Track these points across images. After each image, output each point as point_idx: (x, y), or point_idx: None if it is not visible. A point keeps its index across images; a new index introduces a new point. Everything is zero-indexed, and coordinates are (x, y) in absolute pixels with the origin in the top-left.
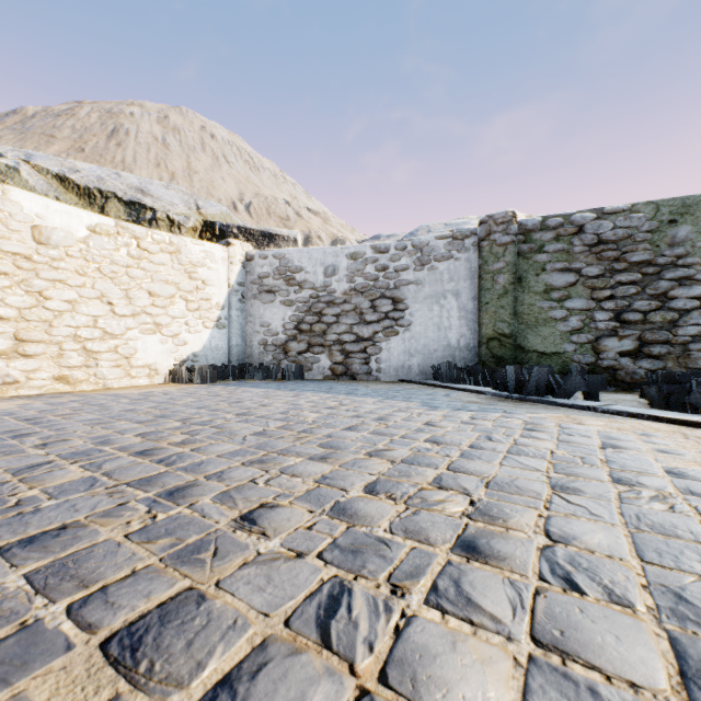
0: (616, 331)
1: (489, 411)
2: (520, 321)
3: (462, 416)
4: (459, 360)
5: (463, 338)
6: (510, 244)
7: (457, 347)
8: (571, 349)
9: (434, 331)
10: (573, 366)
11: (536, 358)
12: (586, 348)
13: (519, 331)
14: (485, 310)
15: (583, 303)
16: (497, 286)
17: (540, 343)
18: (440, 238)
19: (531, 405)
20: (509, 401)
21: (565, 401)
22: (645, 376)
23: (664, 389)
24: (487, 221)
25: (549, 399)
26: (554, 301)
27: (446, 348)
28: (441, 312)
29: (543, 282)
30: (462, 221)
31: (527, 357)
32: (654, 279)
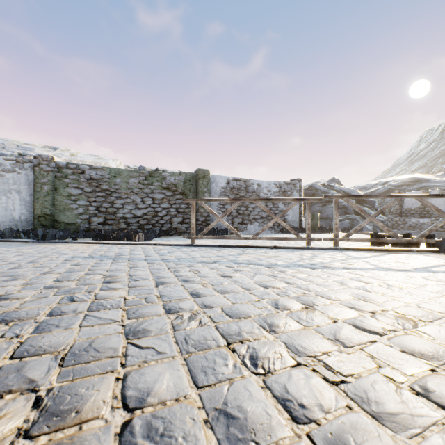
0: (97, 214)
1: (21, 246)
2: (57, 208)
3: (4, 248)
4: (21, 227)
5: (24, 216)
6: (51, 172)
7: (19, 220)
8: (80, 222)
9: (3, 211)
10: (79, 228)
11: (64, 225)
12: (86, 221)
13: (56, 213)
14: (37, 202)
15: (85, 203)
16: (44, 190)
17: (66, 219)
18: (8, 159)
19: (46, 243)
20: (38, 243)
21: (61, 241)
22: (95, 231)
23: (96, 234)
24: (39, 157)
25: (56, 241)
26: (73, 201)
27: (12, 221)
28: (8, 201)
29: (68, 191)
30: (31, 148)
31: (60, 225)
32: (110, 196)
